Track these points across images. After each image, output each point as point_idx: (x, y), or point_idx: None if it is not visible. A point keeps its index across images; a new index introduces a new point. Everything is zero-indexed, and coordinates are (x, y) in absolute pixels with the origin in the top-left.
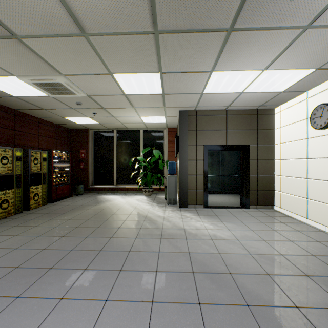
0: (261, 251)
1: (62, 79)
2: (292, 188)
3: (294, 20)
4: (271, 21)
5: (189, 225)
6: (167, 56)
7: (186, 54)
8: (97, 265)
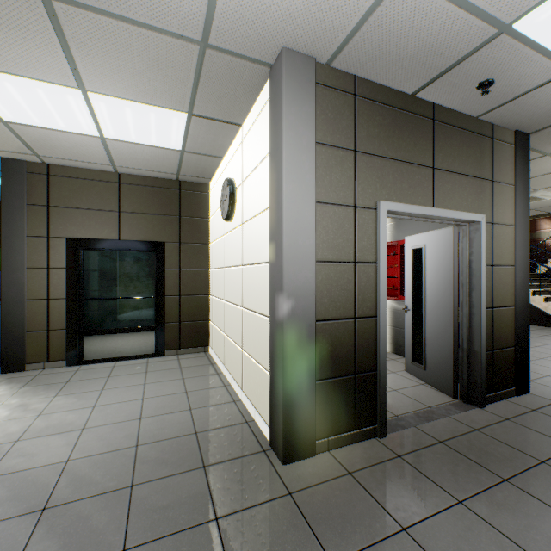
0: (30, 462)
1: None
2: (218, 316)
3: None
4: None
5: None
6: None
7: None
8: None
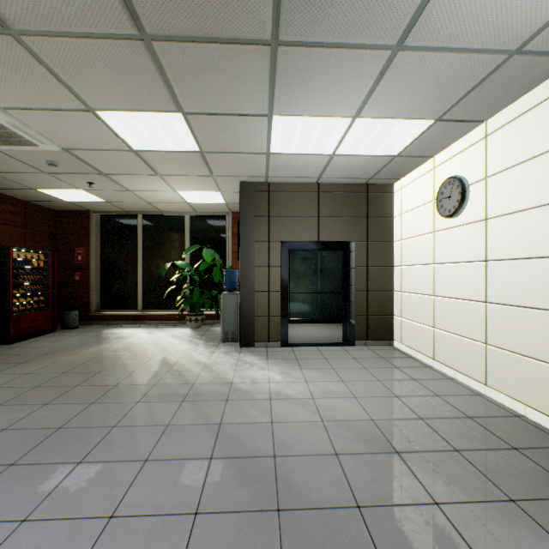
0: (343, 415)
1: (0, 116)
2: (415, 311)
3: (374, 35)
4: (338, 33)
5: (244, 376)
6: (182, 83)
7: (215, 82)
8: (38, 456)
